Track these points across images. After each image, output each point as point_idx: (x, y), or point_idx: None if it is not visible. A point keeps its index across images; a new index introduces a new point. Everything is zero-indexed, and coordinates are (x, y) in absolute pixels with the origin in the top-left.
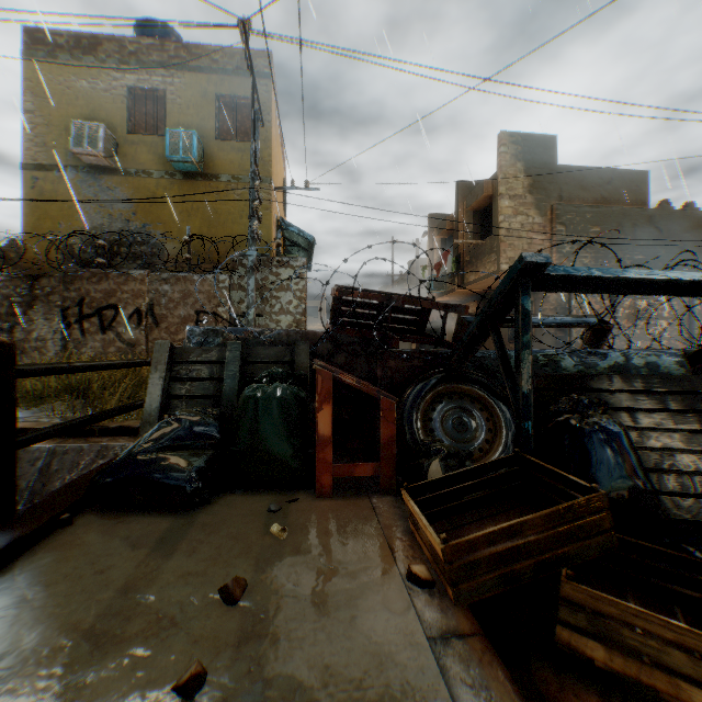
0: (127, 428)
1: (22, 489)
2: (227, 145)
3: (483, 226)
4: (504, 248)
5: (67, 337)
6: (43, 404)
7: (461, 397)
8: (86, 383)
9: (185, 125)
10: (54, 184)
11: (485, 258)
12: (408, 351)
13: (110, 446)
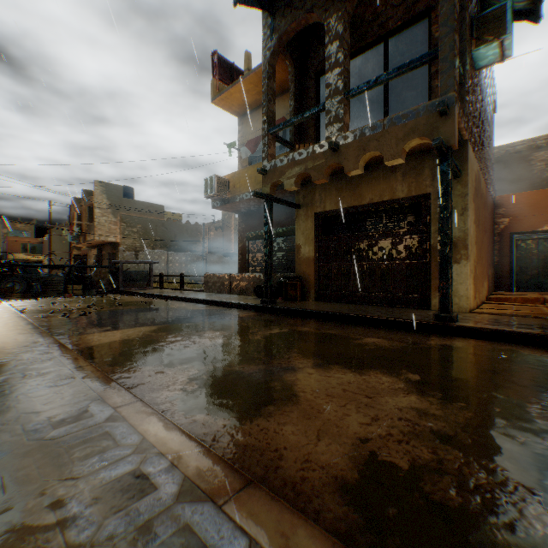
0: None
1: None
2: None
3: None
4: (97, 230)
5: None
6: None
7: (16, 282)
8: None
9: None
10: None
11: (93, 231)
12: (6, 274)
13: None
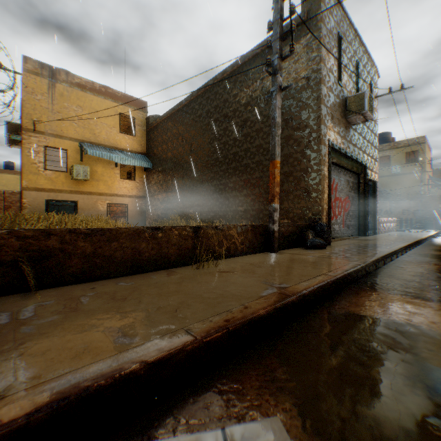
0: None
1: None
2: (408, 164)
3: None
4: None
5: None
6: None
7: None
8: None
9: (395, 162)
10: None
11: None
12: None
13: None
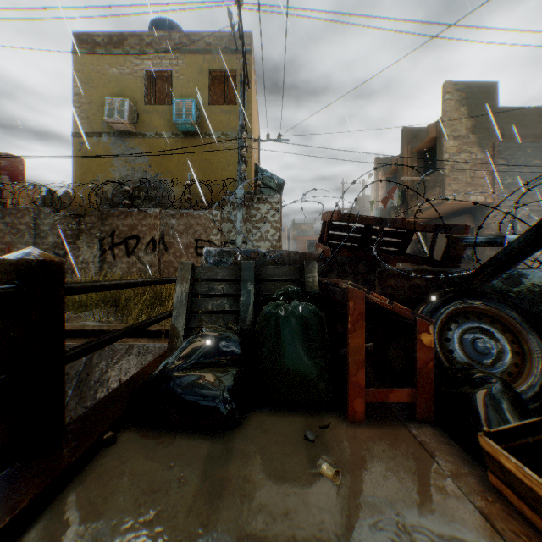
0: (147, 331)
1: (71, 377)
2: (218, 109)
3: (425, 165)
4: (448, 182)
5: (102, 260)
6: (86, 310)
7: (477, 317)
8: (116, 295)
9: (186, 96)
10: (93, 147)
11: (428, 191)
12: (408, 270)
13: (134, 346)
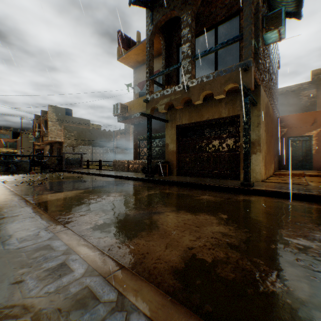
0: None
1: None
2: None
3: None
4: (50, 134)
5: None
6: None
7: (0, 165)
8: None
9: None
10: None
11: (47, 135)
12: None
13: None
